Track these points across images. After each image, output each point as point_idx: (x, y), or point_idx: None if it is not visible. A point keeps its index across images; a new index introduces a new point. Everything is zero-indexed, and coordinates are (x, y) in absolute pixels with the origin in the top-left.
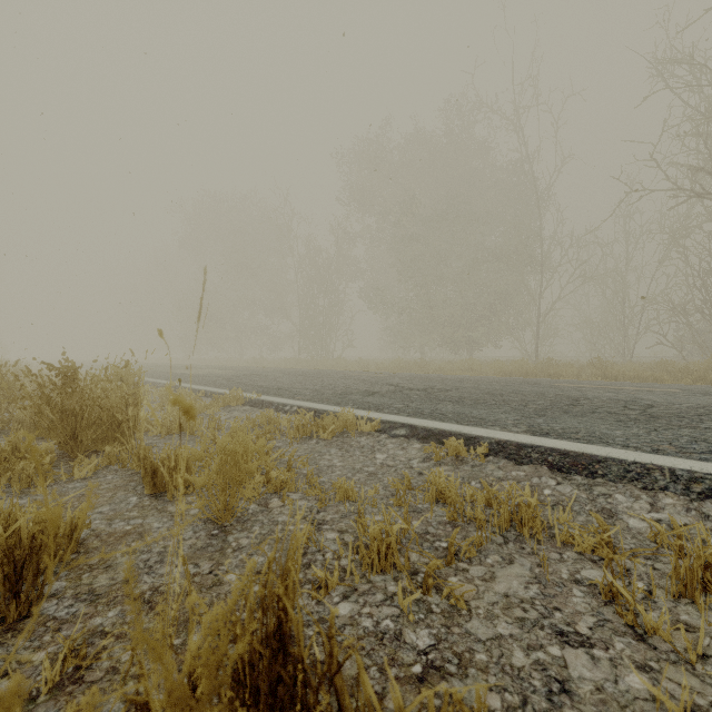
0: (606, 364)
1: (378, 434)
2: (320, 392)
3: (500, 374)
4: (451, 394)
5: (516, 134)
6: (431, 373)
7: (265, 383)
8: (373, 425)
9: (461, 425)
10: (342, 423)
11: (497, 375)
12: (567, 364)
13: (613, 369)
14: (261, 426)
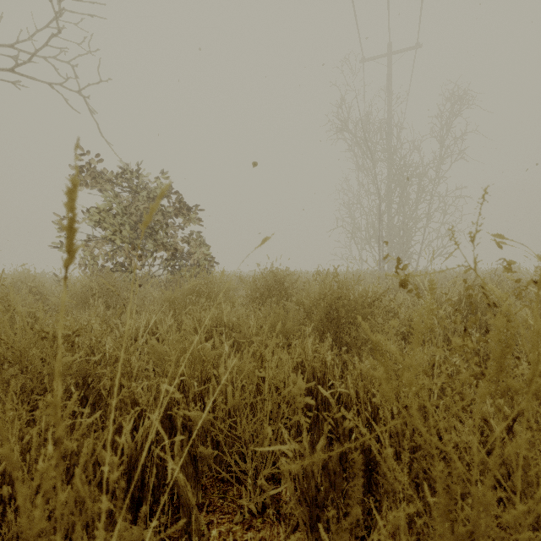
0: None
1: None
2: None
3: None
4: None
5: None
6: None
7: None
8: None
9: None
10: None
11: None
12: None
13: None
14: None
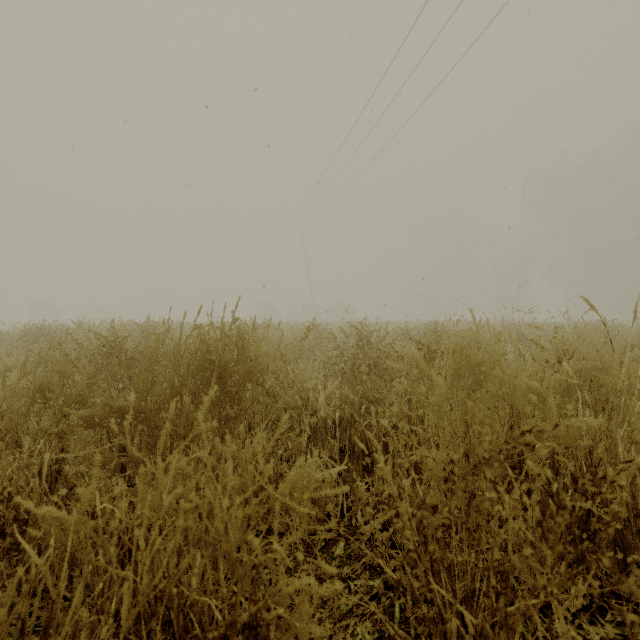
0: None
1: None
2: None
3: None
4: None
5: None
6: None
7: None
8: None
9: None
10: None
11: None
12: None
13: None
14: None
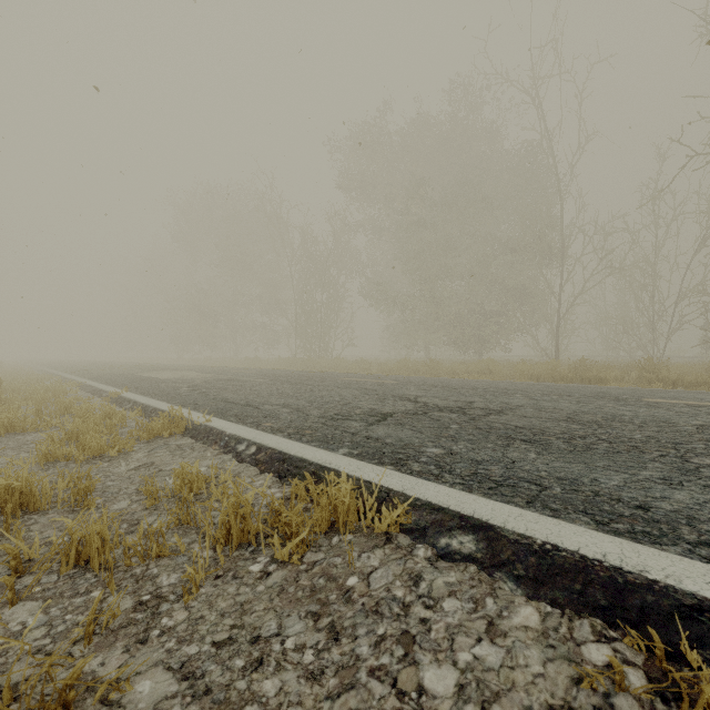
0: (659, 366)
1: (408, 541)
2: (304, 412)
3: (526, 377)
4: (510, 421)
5: (536, 108)
6: (443, 376)
7: (234, 394)
8: (395, 519)
9: (617, 537)
10: (325, 510)
11: (523, 379)
12: (607, 366)
13: (669, 373)
14: (175, 497)
